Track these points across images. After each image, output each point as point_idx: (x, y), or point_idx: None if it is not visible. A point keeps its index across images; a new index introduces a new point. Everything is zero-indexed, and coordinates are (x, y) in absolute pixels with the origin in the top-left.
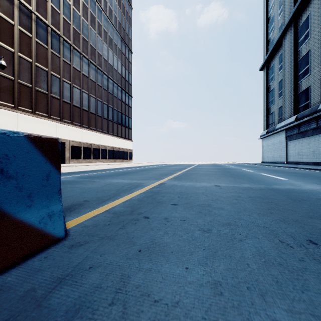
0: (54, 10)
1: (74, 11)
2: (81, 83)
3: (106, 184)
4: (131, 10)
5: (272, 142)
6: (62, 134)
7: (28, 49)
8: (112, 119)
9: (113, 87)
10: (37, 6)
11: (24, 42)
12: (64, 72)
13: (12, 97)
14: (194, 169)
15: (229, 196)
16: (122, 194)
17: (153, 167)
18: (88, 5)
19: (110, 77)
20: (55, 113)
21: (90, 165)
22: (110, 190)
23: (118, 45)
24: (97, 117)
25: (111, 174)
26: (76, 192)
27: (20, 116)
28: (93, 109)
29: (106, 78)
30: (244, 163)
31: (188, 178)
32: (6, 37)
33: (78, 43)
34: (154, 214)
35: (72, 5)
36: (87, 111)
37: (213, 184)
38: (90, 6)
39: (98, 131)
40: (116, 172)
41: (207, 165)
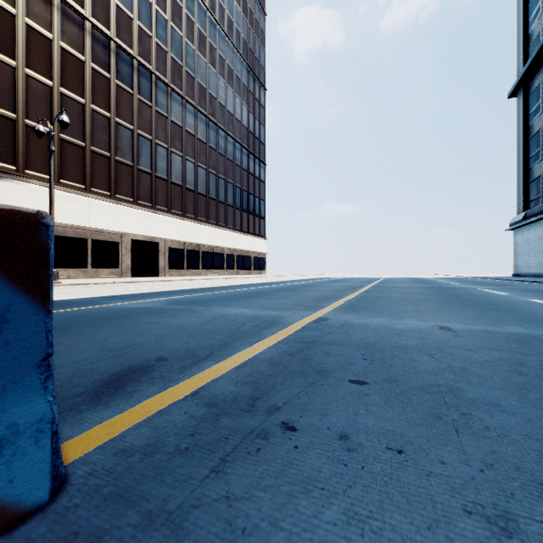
0: (143, 33)
1: (174, 30)
2: (184, 146)
3: (212, 318)
4: (263, 18)
5: (536, 236)
6: (155, 229)
7: (105, 98)
8: (233, 203)
9: (234, 150)
10: (118, 29)
11: (100, 88)
12: (158, 130)
13: (83, 173)
14: (380, 288)
15: (493, 360)
16: (238, 345)
17: (302, 284)
18: (194, 18)
19: (229, 134)
20: (145, 196)
21: (196, 280)
22: (215, 333)
23: (243, 80)
24: (209, 201)
25: (225, 297)
26: (152, 335)
27: (93, 203)
28: (202, 187)
29: (222, 135)
30: (475, 277)
31: (372, 307)
32: (74, 82)
33: (179, 82)
34: (310, 417)
35: (171, 21)
36: (193, 191)
37: (434, 323)
38: (197, 20)
39: (210, 224)
40: (236, 293)
41: (402, 280)
